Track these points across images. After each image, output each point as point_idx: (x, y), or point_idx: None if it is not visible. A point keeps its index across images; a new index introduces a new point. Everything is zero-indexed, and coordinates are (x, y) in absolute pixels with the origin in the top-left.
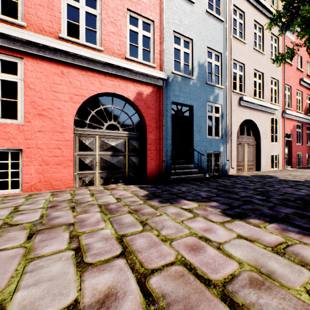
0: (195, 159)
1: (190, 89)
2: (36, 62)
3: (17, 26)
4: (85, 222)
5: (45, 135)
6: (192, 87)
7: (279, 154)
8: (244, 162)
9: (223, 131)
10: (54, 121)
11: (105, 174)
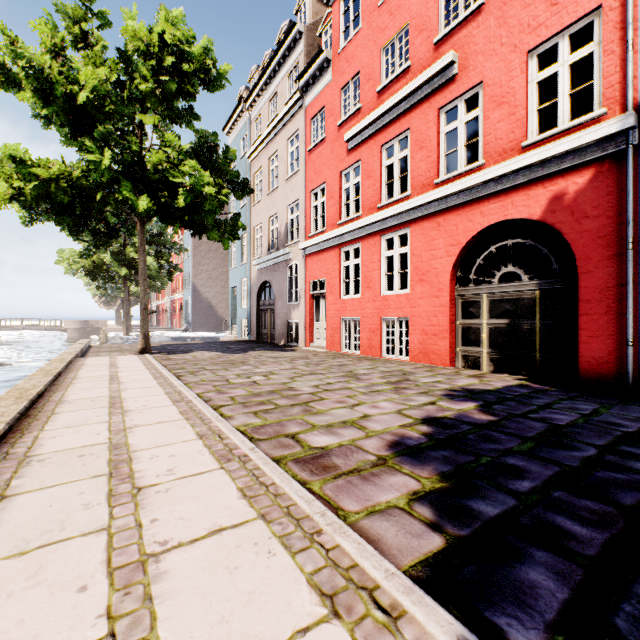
0: None
1: None
2: (417, 225)
3: (406, 199)
4: (364, 380)
5: (424, 302)
6: None
7: None
8: None
9: None
10: (431, 284)
11: (497, 355)
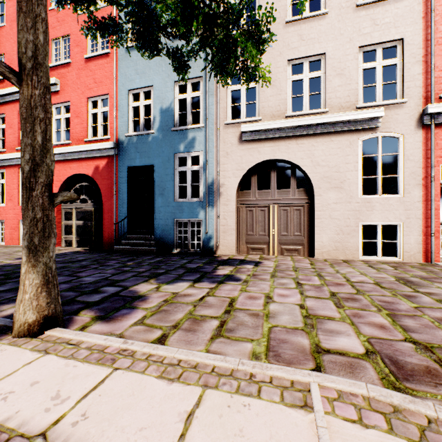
0: (157, 229)
1: (149, 146)
2: None
3: None
4: None
5: None
6: (151, 143)
7: (405, 222)
8: (269, 238)
9: (205, 189)
10: None
11: (79, 239)
